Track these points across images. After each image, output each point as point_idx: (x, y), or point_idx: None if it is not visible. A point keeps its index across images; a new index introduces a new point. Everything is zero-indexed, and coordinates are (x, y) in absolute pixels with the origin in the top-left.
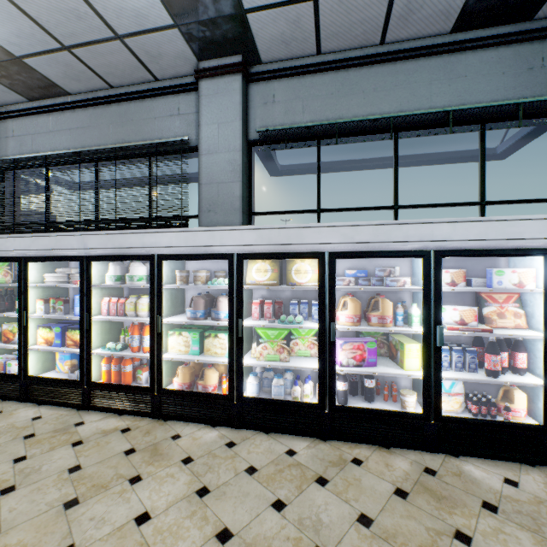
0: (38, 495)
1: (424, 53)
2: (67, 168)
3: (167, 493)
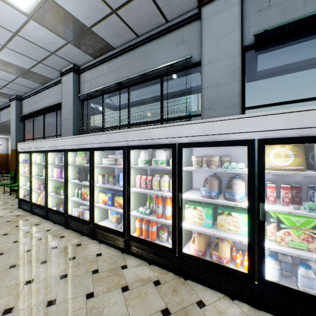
0: None
1: None
2: (112, 96)
3: None
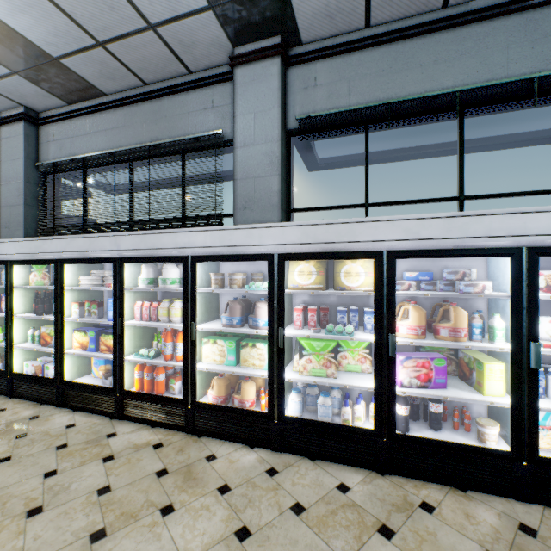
0: (65, 520)
1: (499, 12)
2: (103, 170)
3: (202, 532)
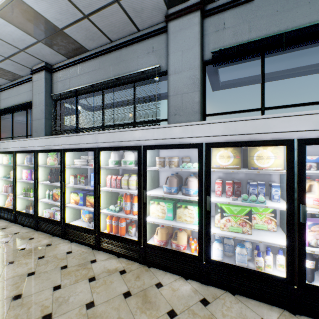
0: None
1: None
2: (87, 97)
3: None
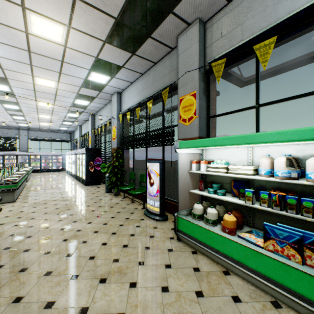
0: None
1: (54, 132)
2: None
3: None
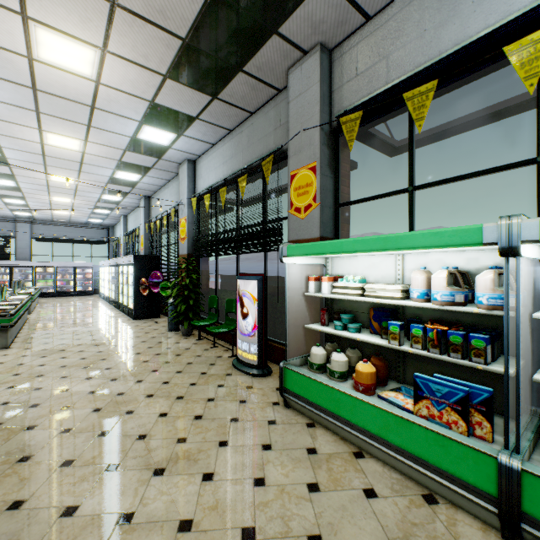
0: None
1: (79, 227)
2: None
3: None
